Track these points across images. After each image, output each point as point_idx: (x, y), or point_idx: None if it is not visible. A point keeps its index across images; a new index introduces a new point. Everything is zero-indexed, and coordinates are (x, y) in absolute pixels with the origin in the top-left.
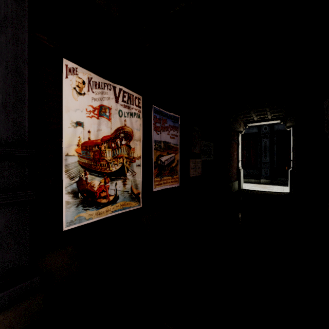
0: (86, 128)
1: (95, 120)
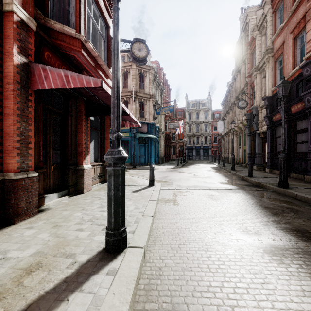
0: None
1: None
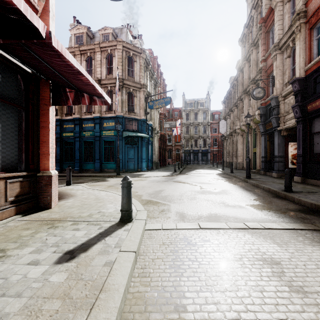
0: (292, 152)
1: (294, 150)
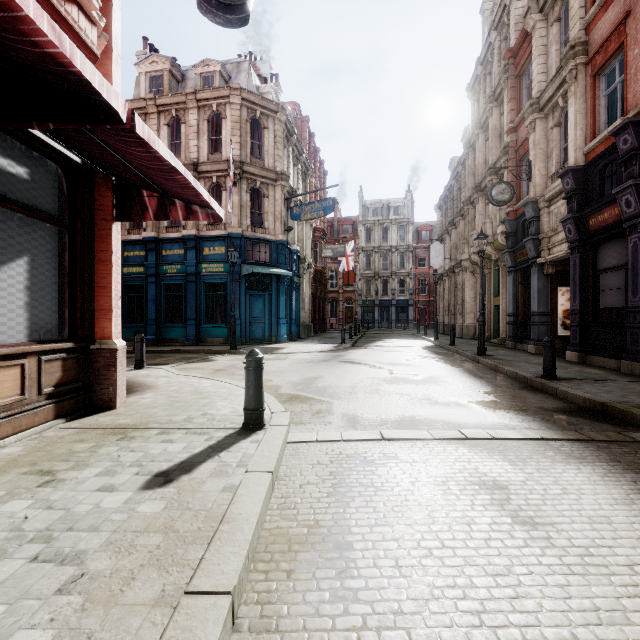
0: (565, 306)
1: (568, 302)
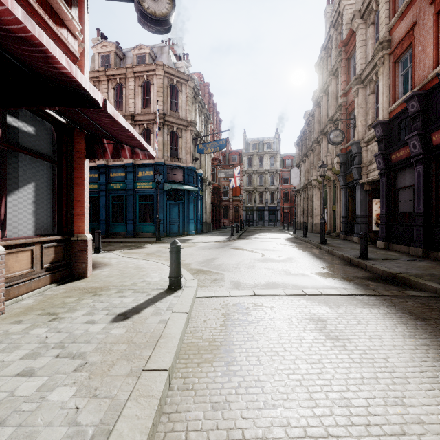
0: (377, 211)
1: (380, 209)
